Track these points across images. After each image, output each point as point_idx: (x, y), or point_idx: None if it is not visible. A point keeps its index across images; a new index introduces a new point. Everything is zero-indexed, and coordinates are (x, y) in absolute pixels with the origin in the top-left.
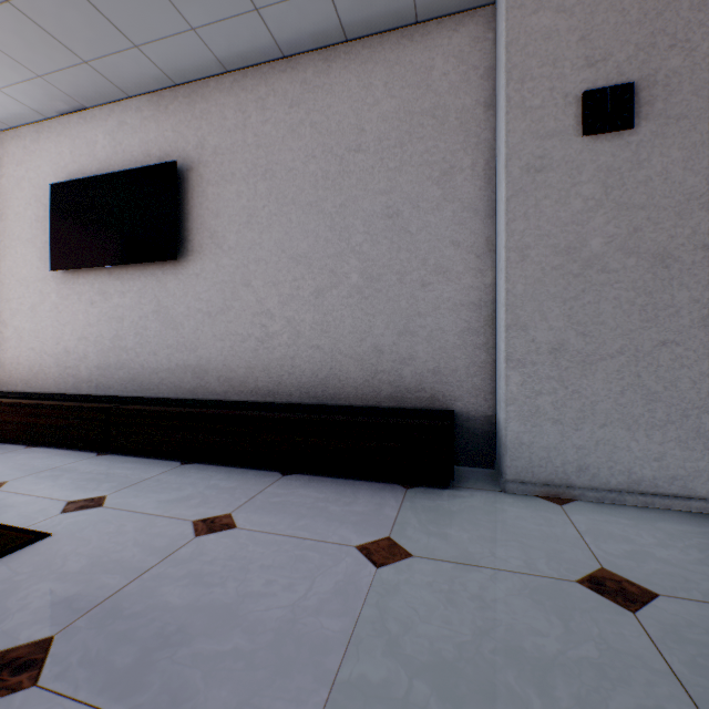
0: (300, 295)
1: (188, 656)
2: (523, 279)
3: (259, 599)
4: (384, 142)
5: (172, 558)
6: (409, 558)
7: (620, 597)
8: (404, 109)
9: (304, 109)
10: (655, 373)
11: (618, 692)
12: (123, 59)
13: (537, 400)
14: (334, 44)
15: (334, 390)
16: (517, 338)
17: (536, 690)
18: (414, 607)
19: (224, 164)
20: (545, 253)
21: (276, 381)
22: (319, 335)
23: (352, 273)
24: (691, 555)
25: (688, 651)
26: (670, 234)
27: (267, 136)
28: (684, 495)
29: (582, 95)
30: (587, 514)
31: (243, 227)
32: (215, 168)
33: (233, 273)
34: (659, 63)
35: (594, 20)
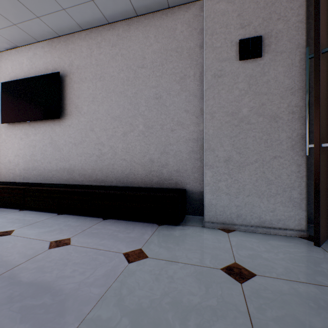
0: (116, 135)
1: (18, 307)
2: (212, 127)
3: (65, 279)
4: (154, 63)
5: (32, 259)
6: (146, 259)
7: (238, 276)
8: (163, 48)
9: (118, 47)
10: (271, 171)
11: (218, 322)
12: (32, 23)
13: (219, 184)
14: (131, 17)
15: (131, 179)
16: (210, 155)
17: (180, 322)
18: (138, 282)
19: (81, 73)
20: (222, 115)
21: (105, 175)
22: (125, 154)
23: (140, 124)
24: (279, 256)
25: (259, 302)
26: (278, 106)
27: (101, 60)
28: (284, 228)
29: (238, 41)
30: (238, 237)
31: (90, 103)
32: (77, 75)
33: (86, 124)
34: (273, 27)
35: (244, 6)
